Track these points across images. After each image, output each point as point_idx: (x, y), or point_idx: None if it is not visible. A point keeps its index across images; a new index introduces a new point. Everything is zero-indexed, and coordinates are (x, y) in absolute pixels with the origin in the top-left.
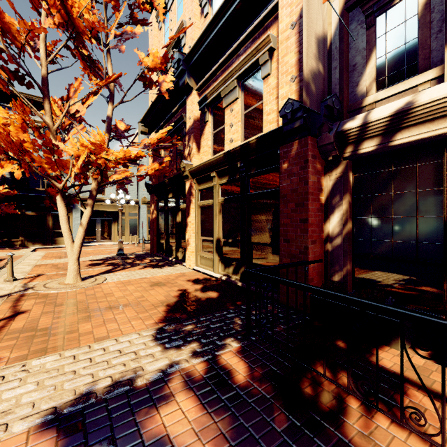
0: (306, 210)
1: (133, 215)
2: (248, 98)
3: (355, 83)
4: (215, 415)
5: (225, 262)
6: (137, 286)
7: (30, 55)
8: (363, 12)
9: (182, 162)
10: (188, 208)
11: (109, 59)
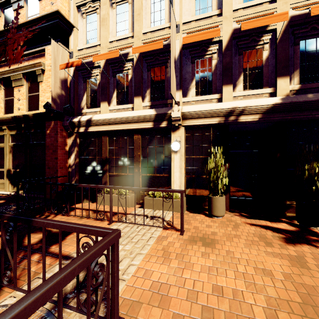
0: (57, 153)
1: None
2: (31, 87)
3: (80, 102)
4: None
5: (14, 184)
6: None
7: None
8: (82, 75)
9: None
10: None
11: None
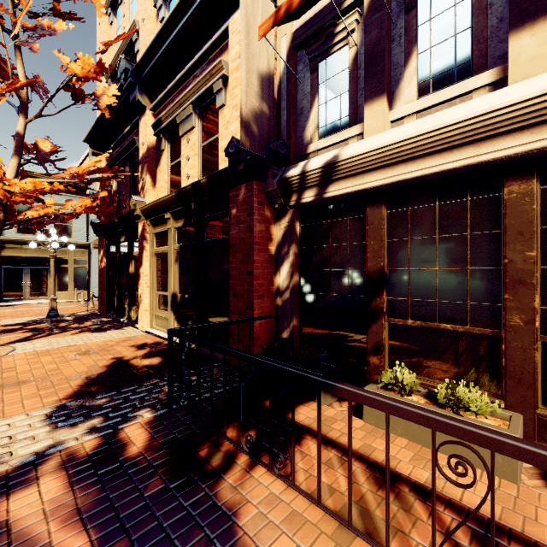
0: (252, 262)
1: (81, 263)
2: (205, 129)
3: (302, 128)
4: (81, 491)
5: (181, 322)
6: (57, 356)
7: None
8: (307, 54)
9: (132, 198)
10: (140, 256)
11: (18, 56)
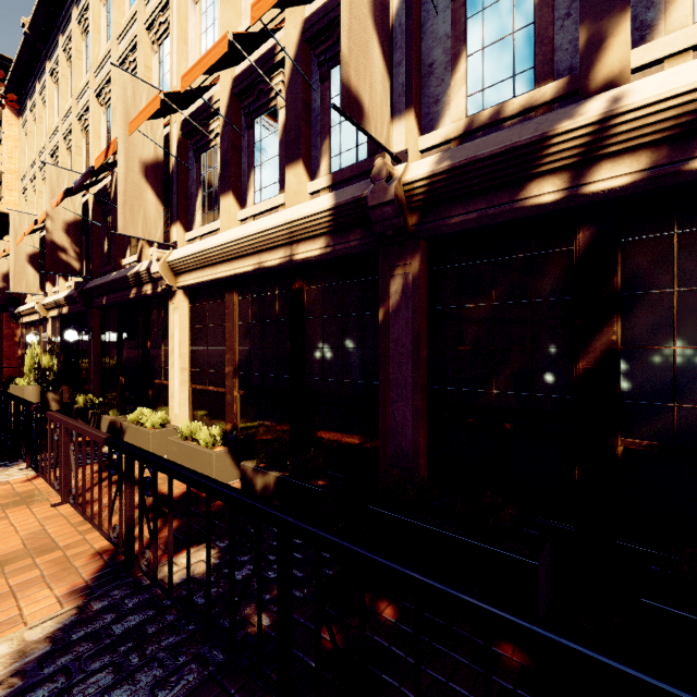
0: (3, 345)
1: None
2: None
3: None
4: None
5: None
6: None
7: None
8: None
9: None
10: None
11: None
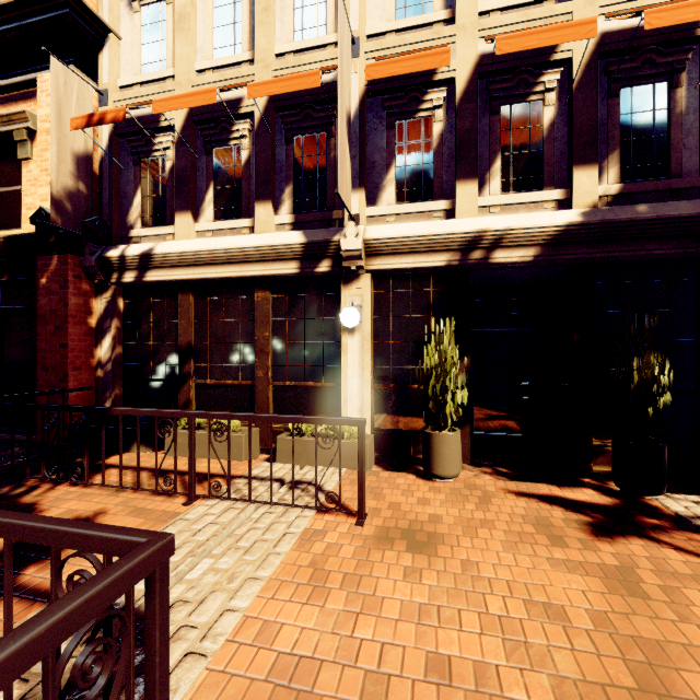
0: (67, 334)
1: None
2: (1, 173)
3: (126, 211)
4: None
5: None
6: None
7: None
8: (130, 147)
9: None
10: None
11: None
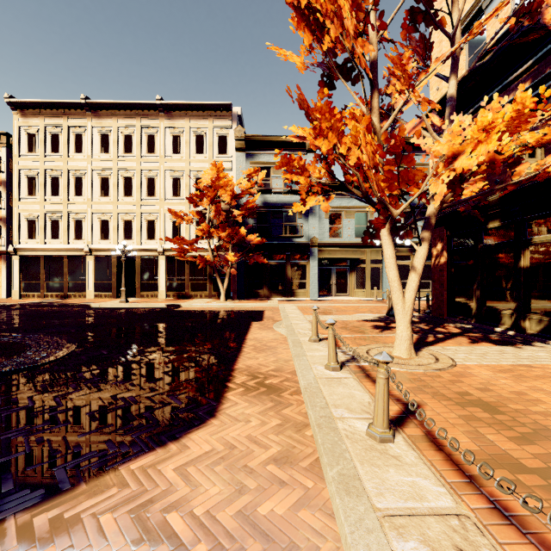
0: None
1: (375, 262)
2: None
3: None
4: None
5: None
6: (544, 382)
7: (372, 27)
8: None
9: None
10: None
11: (456, 2)
